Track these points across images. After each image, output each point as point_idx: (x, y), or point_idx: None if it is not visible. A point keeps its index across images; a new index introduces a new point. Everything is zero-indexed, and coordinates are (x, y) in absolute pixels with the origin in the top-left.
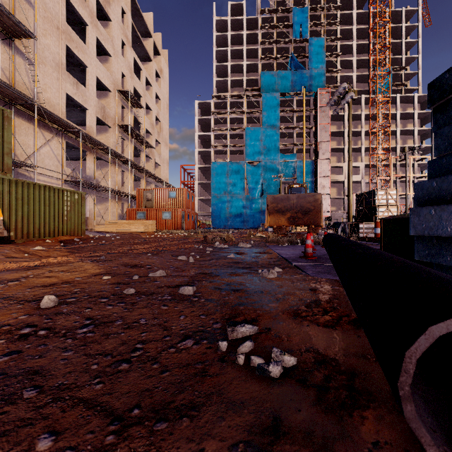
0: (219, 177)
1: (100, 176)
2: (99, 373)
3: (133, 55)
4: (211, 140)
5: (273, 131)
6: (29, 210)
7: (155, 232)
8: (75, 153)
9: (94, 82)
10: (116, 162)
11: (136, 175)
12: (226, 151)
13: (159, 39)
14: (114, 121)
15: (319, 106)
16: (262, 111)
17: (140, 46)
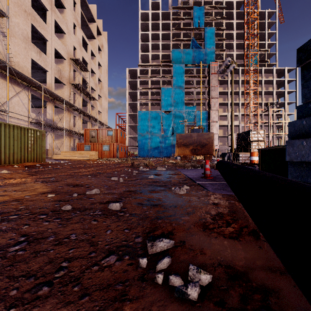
0: (143, 121)
1: (57, 120)
2: (15, 301)
3: (82, 34)
4: (137, 95)
5: (180, 90)
6: (1, 143)
7: (97, 159)
8: (39, 103)
9: (53, 52)
10: (69, 110)
11: (84, 119)
12: (148, 103)
13: (101, 24)
14: (67, 80)
15: (211, 74)
16: (172, 76)
17: (87, 28)
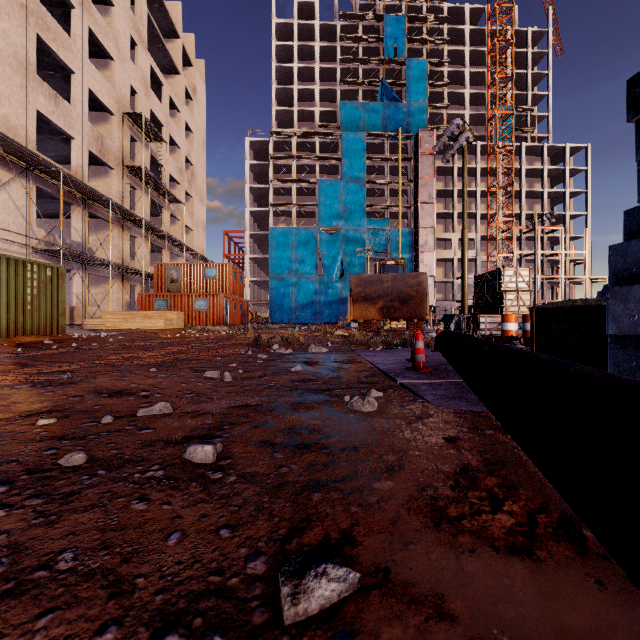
0: (281, 250)
1: (96, 244)
2: None
3: (150, 62)
4: (269, 195)
5: (358, 186)
6: None
7: (182, 328)
8: (55, 206)
9: (86, 97)
10: (121, 223)
11: (155, 243)
12: (291, 212)
13: (192, 43)
14: (118, 159)
15: (420, 154)
16: (342, 157)
17: (160, 49)
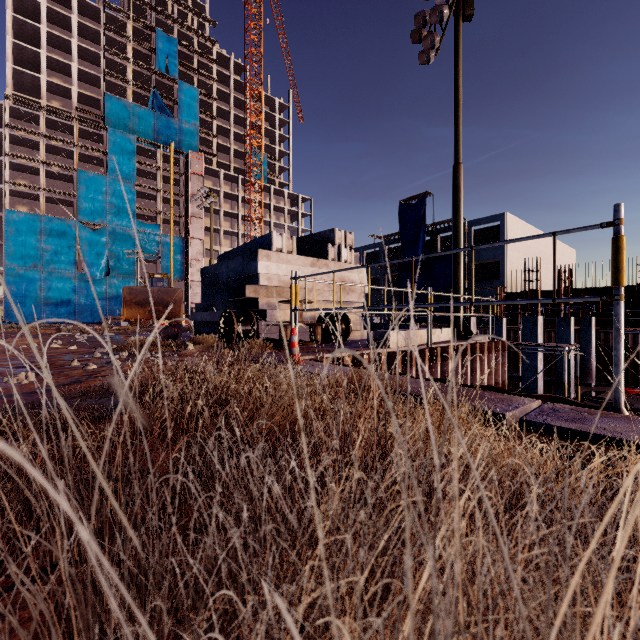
0: (24, 238)
1: None
2: None
3: None
4: (3, 170)
5: (127, 187)
6: None
7: None
8: None
9: None
10: None
11: None
12: (37, 196)
13: None
14: None
15: (191, 173)
16: (108, 152)
17: None
